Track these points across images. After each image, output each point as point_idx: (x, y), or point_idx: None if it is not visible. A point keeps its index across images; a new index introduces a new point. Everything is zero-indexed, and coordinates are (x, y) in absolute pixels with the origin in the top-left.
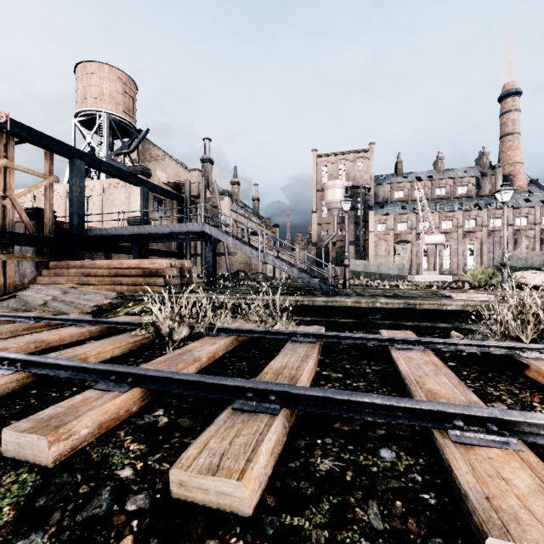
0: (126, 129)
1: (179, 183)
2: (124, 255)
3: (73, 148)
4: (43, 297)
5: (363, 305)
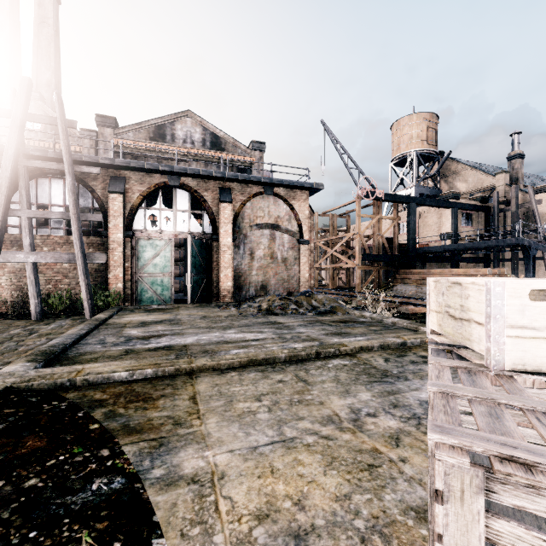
0: (428, 156)
1: (481, 189)
2: (436, 263)
3: (410, 197)
4: (410, 290)
5: None
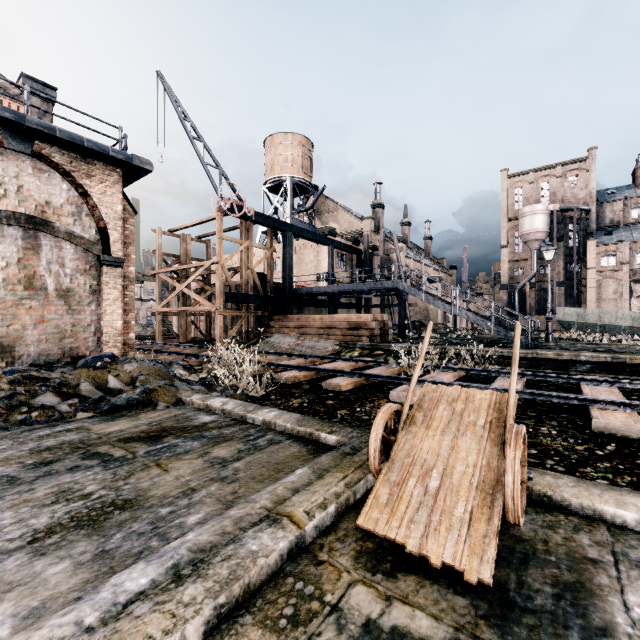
0: (303, 188)
1: (351, 233)
2: (313, 308)
3: (286, 223)
4: (287, 343)
5: (565, 358)
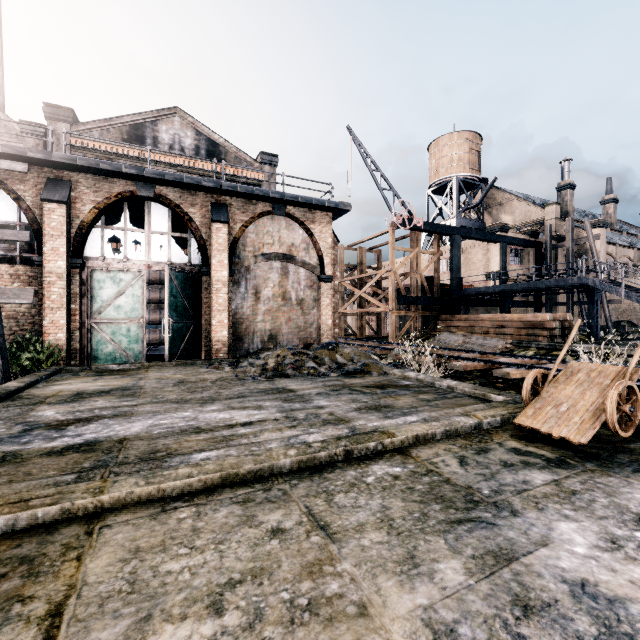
0: (470, 183)
1: (529, 223)
2: (481, 307)
3: (453, 227)
4: (456, 340)
5: None
